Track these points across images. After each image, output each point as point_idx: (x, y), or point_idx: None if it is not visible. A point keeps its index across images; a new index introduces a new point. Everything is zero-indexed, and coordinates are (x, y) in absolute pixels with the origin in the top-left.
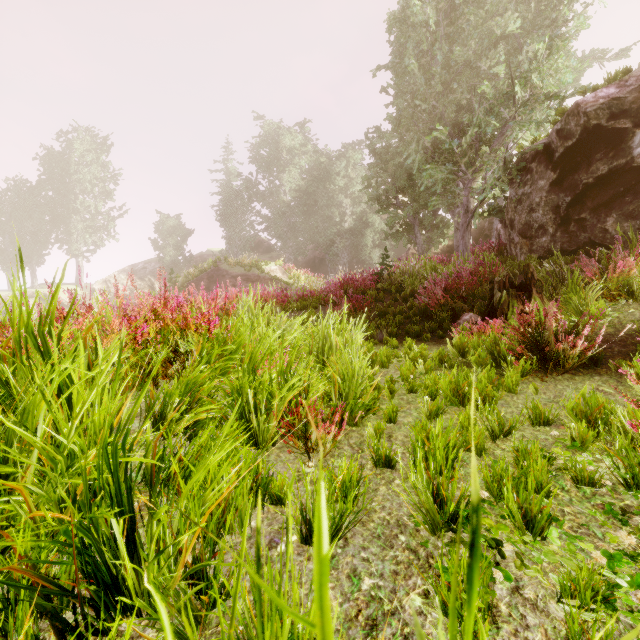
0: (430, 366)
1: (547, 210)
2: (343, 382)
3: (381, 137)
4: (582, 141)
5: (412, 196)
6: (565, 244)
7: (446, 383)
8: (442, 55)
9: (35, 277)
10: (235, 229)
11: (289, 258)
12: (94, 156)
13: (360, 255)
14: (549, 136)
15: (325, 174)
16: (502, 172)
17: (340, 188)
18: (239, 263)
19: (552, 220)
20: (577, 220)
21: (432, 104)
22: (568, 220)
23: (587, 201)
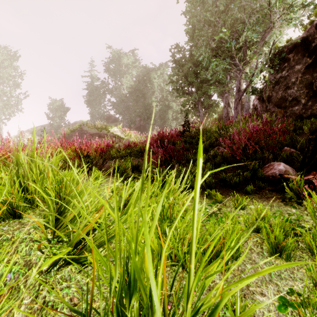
0: None
1: (301, 86)
2: None
3: (179, 50)
4: None
5: (197, 87)
6: (314, 110)
7: None
8: None
9: None
10: (95, 108)
11: (126, 125)
12: (10, 63)
13: (165, 124)
14: (308, 31)
15: (146, 79)
16: (269, 60)
17: (154, 87)
18: (95, 126)
19: (305, 93)
20: None
21: (216, 20)
22: None
23: None
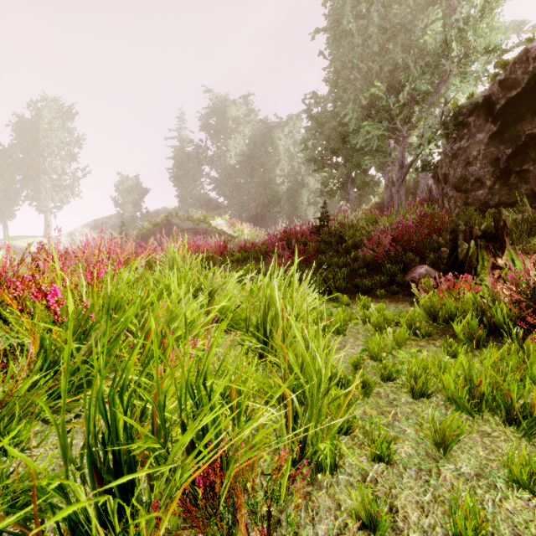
0: (403, 337)
1: (485, 163)
2: (297, 385)
3: (317, 102)
4: (528, 90)
5: (345, 157)
6: (504, 196)
7: (451, 377)
8: (378, 18)
9: (7, 230)
10: (187, 189)
11: (234, 214)
12: (61, 123)
13: (297, 212)
14: (490, 88)
15: (266, 140)
16: (440, 126)
17: (279, 153)
18: (189, 218)
19: (490, 173)
20: (519, 172)
21: (368, 65)
22: (508, 172)
23: (530, 152)
